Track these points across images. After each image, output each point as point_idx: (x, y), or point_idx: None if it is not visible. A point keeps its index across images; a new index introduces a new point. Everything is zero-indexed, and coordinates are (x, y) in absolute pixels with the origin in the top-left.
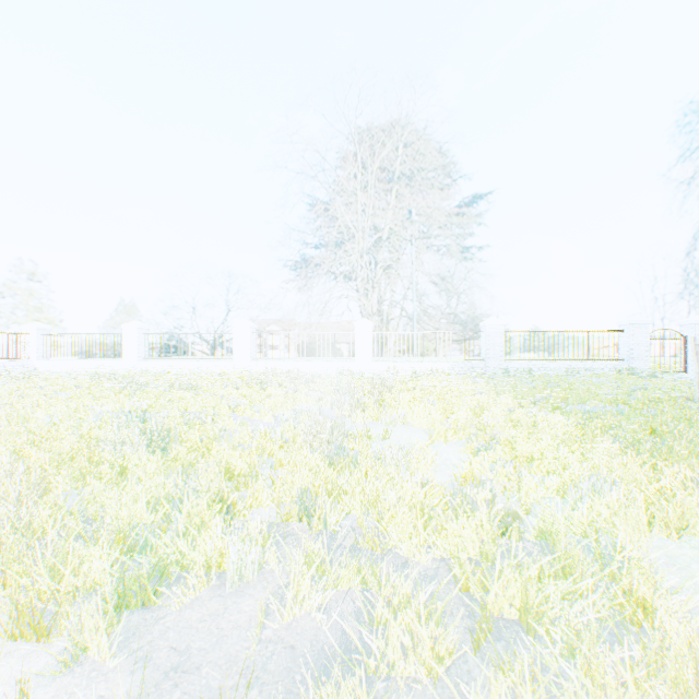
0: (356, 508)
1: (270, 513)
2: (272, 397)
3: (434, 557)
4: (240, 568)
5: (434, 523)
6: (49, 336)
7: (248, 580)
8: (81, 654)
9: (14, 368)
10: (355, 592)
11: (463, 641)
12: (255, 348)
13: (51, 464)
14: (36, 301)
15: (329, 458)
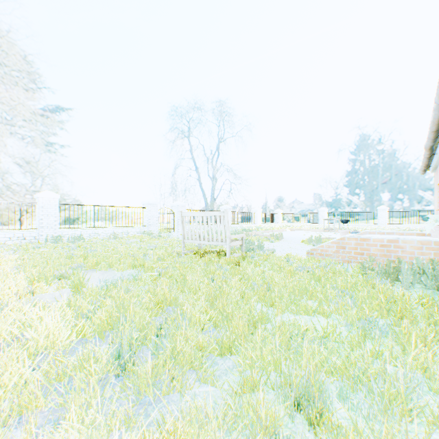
0: None
1: None
2: None
3: None
4: None
5: None
6: None
7: None
8: None
9: None
10: None
11: None
12: None
13: None
14: None
15: None
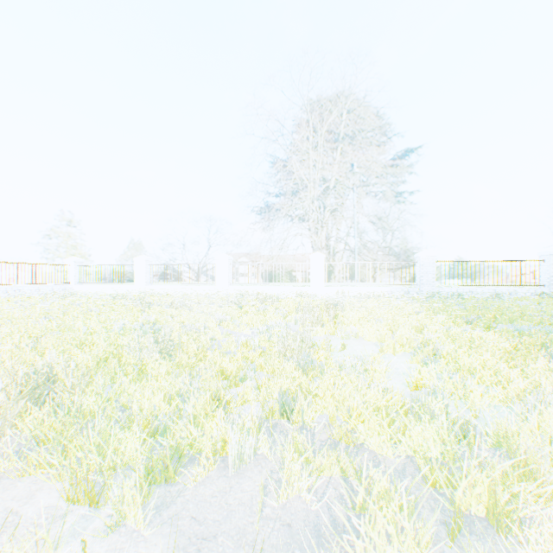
0: (327, 408)
1: (257, 409)
2: (248, 314)
3: (399, 454)
4: (240, 454)
5: (397, 425)
6: (83, 267)
7: (246, 464)
8: (124, 517)
9: (59, 290)
10: (335, 480)
11: (437, 532)
12: (231, 276)
13: (91, 363)
14: (73, 241)
15: (299, 365)
